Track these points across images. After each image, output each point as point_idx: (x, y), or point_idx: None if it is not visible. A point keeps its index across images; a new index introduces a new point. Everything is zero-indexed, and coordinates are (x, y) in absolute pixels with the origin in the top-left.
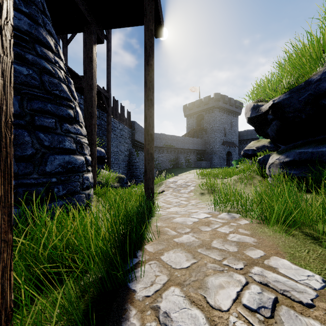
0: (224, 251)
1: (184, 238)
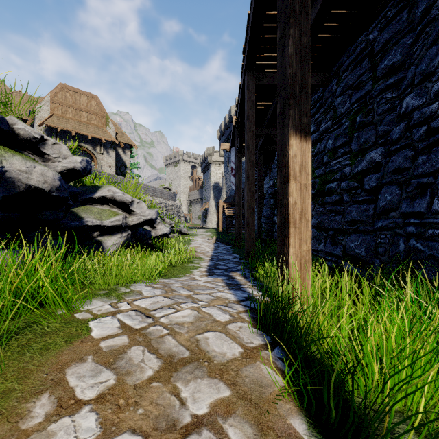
0: (152, 347)
1: (205, 396)
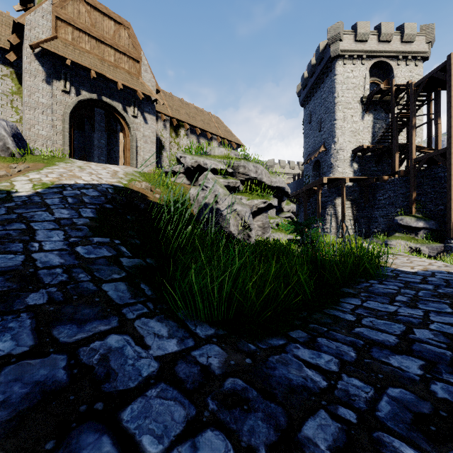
0: None
1: None
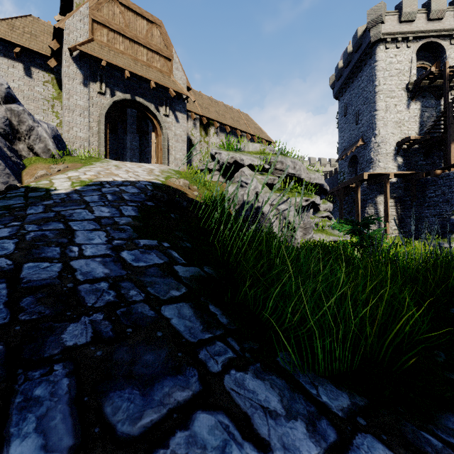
0: None
1: None
